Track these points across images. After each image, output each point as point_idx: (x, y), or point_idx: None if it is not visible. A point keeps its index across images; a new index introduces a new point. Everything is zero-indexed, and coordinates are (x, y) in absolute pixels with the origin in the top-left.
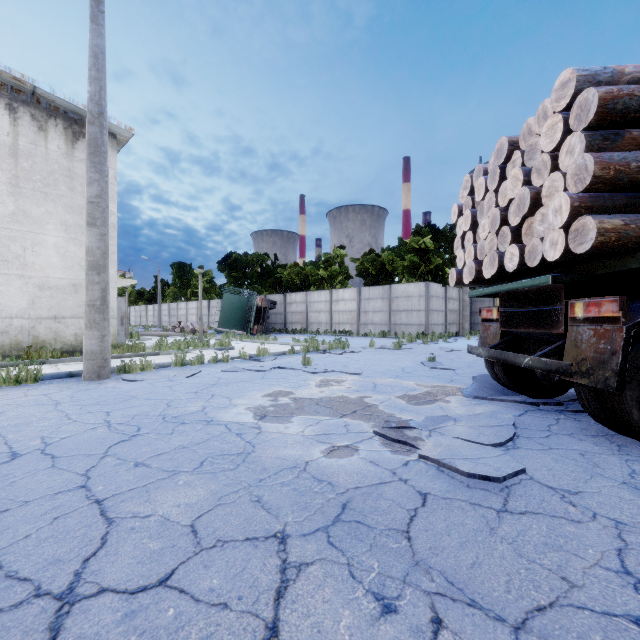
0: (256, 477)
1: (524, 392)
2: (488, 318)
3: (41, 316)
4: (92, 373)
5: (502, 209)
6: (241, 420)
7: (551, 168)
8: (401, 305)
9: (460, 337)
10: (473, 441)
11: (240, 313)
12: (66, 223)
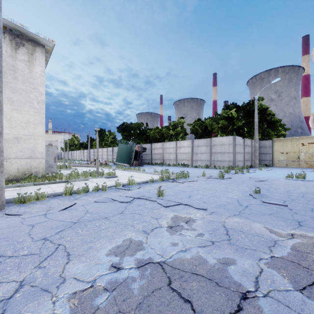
0: None
1: None
2: None
3: None
4: None
5: None
6: None
7: None
8: (217, 149)
9: (253, 168)
10: None
11: (127, 154)
12: (11, 99)
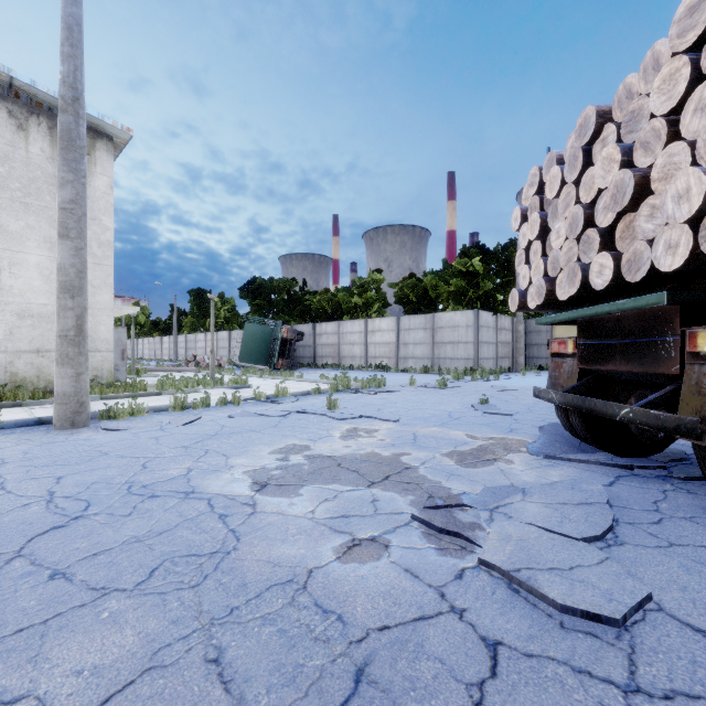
0: (226, 604)
1: (609, 449)
2: (560, 352)
3: (20, 349)
4: (64, 420)
5: (586, 206)
6: (232, 491)
7: (667, 138)
8: (446, 336)
9: (514, 373)
10: (555, 531)
11: (263, 345)
12: (51, 240)
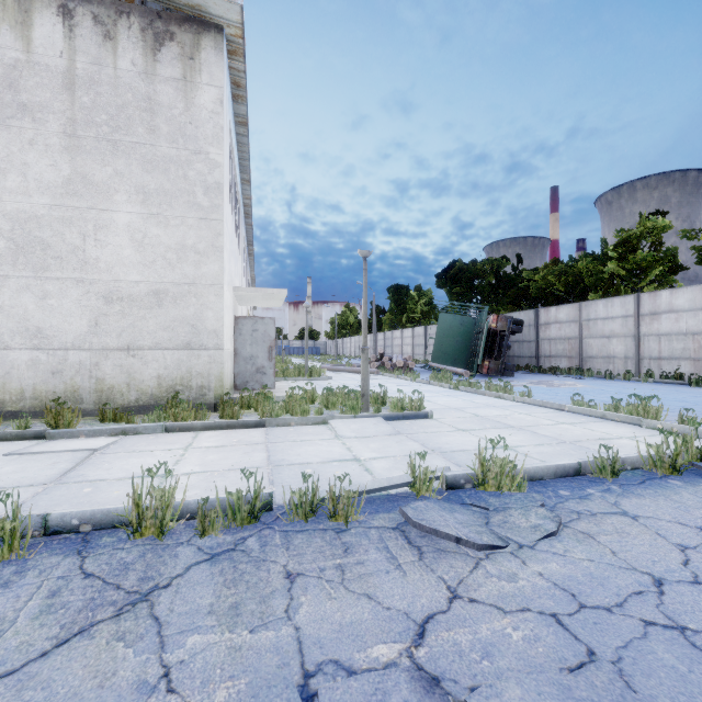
0: None
1: None
2: None
3: (108, 346)
4: None
5: None
6: None
7: None
8: None
9: None
10: None
11: (463, 341)
12: (144, 189)
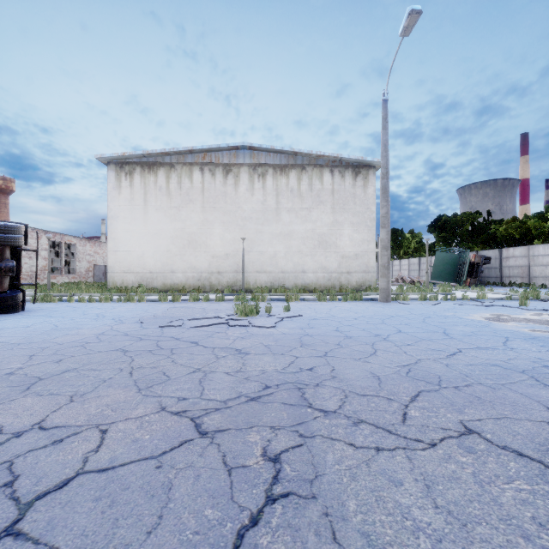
0: (492, 330)
1: None
2: None
3: (342, 272)
4: (383, 299)
5: None
6: (478, 319)
7: None
8: None
9: None
10: None
11: (451, 268)
12: (352, 222)
